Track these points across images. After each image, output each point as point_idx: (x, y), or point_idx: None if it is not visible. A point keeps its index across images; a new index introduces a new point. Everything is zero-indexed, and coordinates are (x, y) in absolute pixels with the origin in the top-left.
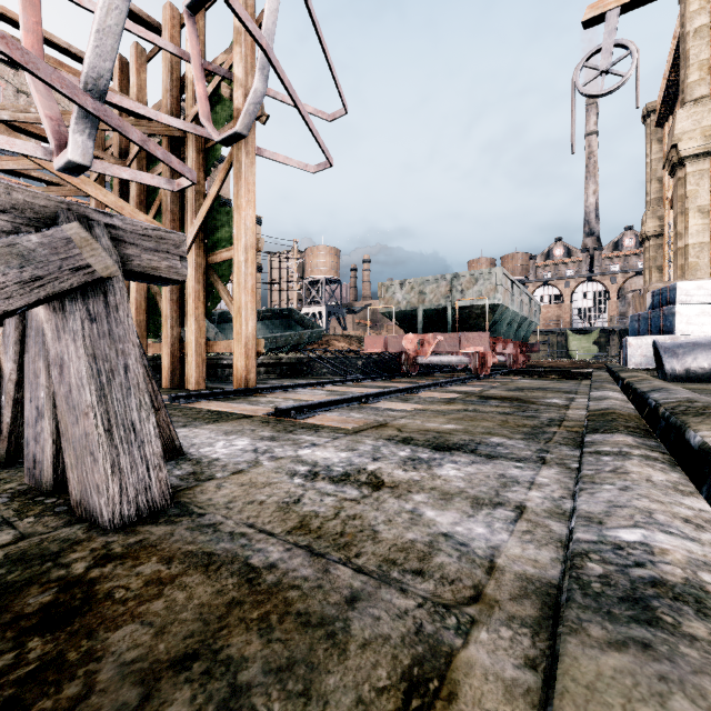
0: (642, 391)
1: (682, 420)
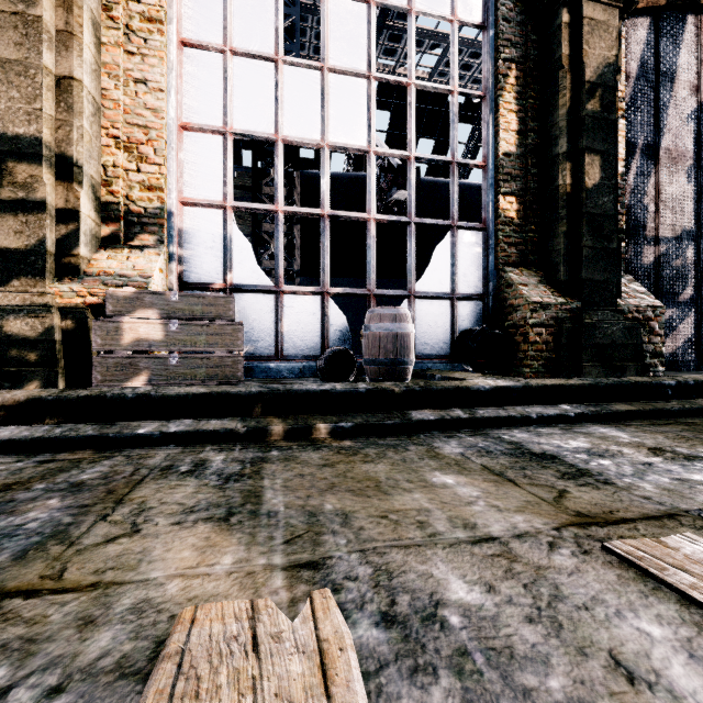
0: (268, 390)
1: (450, 386)
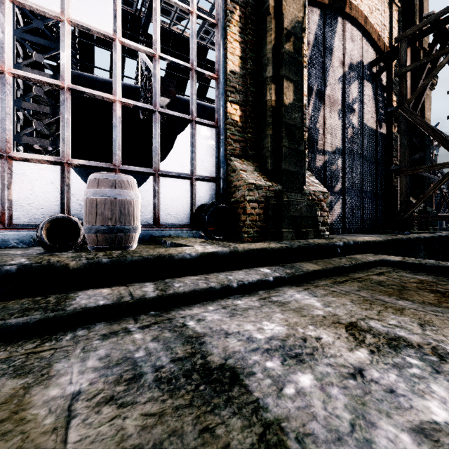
0: None
1: (150, 254)
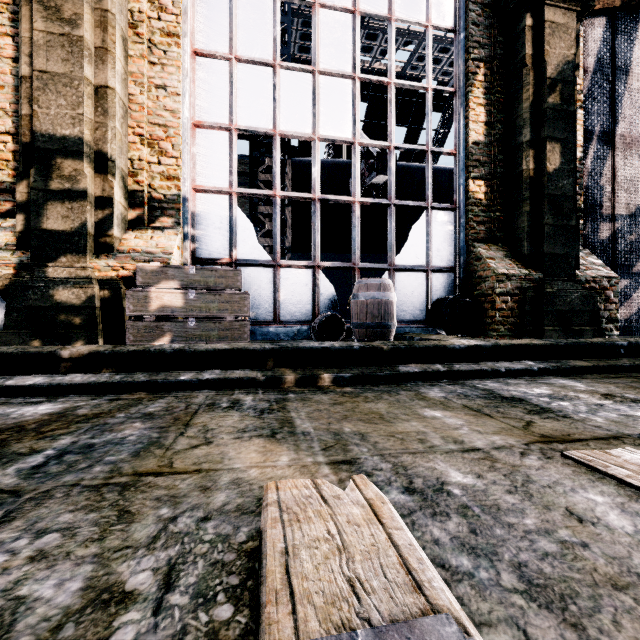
0: (278, 347)
1: (430, 344)
